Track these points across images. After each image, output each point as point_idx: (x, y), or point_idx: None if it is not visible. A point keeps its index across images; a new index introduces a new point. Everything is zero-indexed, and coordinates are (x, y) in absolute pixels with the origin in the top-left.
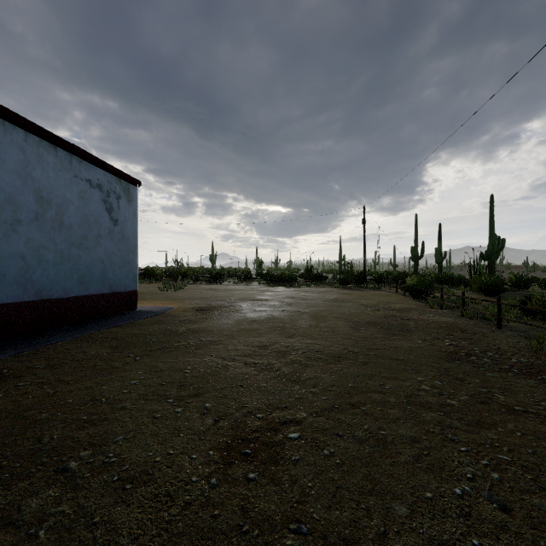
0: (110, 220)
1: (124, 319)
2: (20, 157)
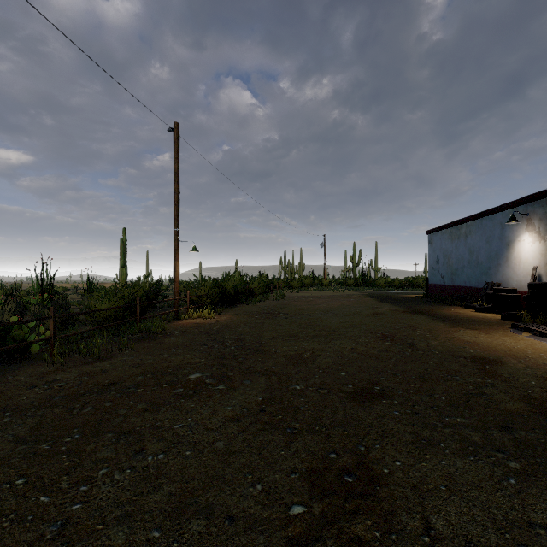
0: None
1: None
2: None
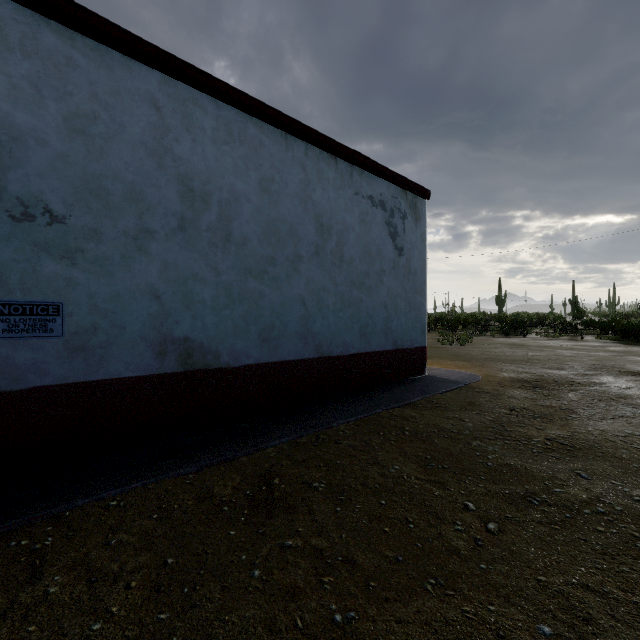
0: (394, 249)
1: (414, 390)
2: (301, 176)
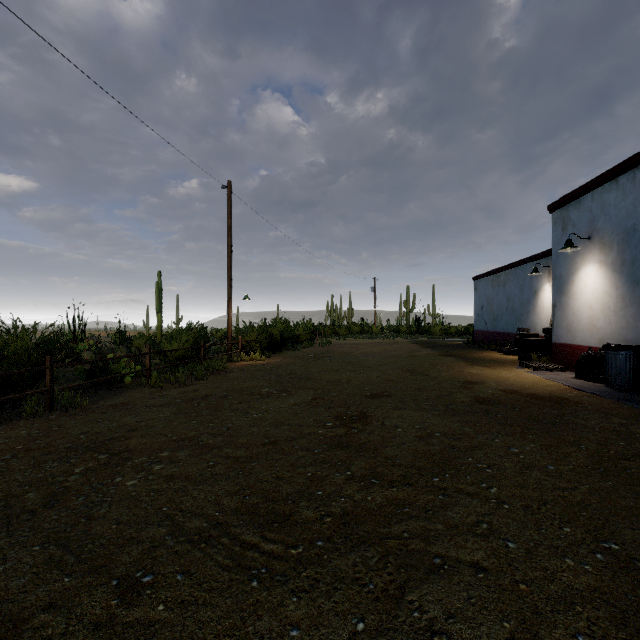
0: None
1: None
2: None
